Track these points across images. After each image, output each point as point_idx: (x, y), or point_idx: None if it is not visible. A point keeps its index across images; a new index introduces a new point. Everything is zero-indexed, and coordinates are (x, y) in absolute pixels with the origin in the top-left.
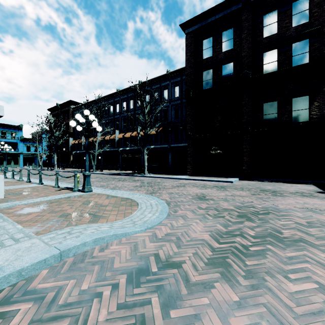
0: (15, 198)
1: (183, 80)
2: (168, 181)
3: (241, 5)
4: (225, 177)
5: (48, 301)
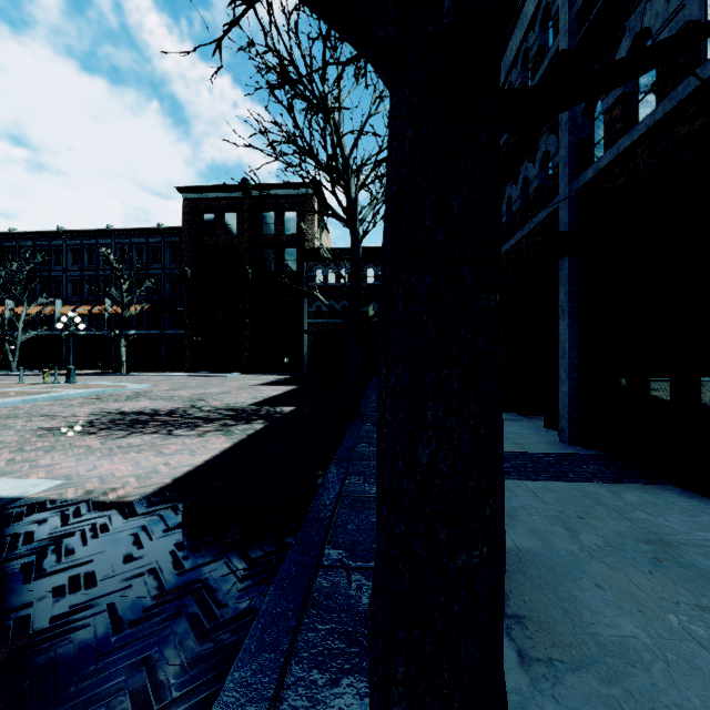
0: (8, 388)
1: None
2: (157, 378)
3: (243, 196)
4: (228, 373)
5: (111, 394)
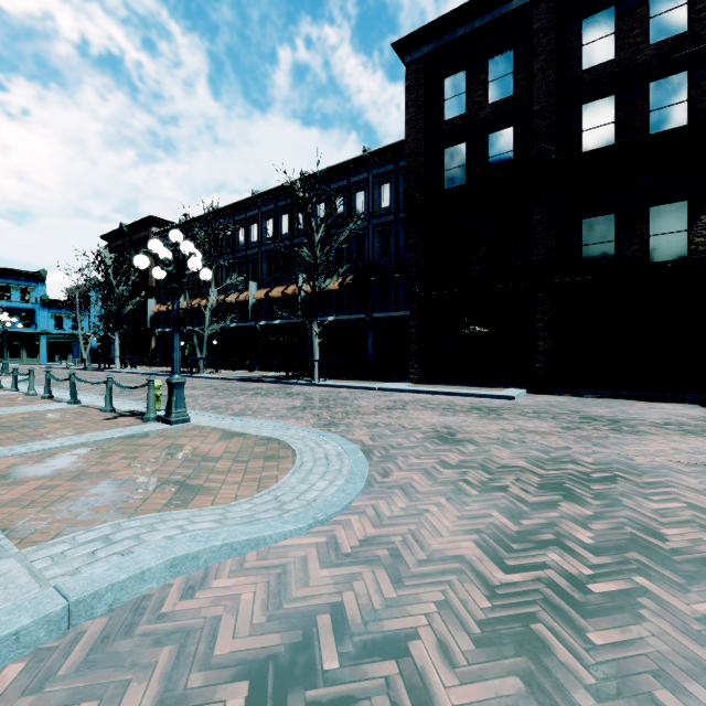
0: (4, 439)
1: (400, 170)
2: (367, 395)
3: None
4: (495, 386)
5: None
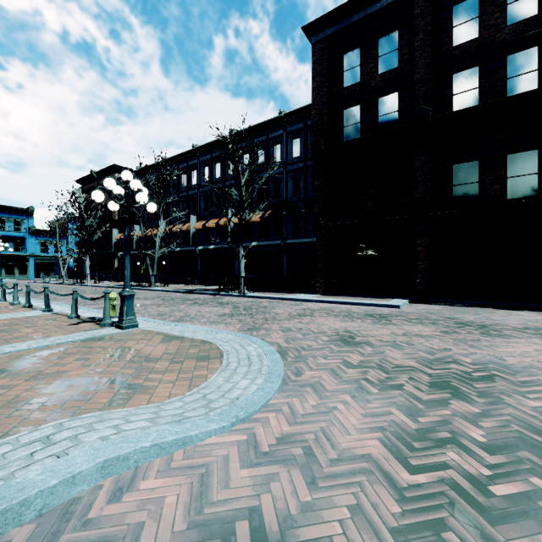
0: None
1: (308, 127)
2: (282, 304)
3: None
4: (383, 297)
5: None
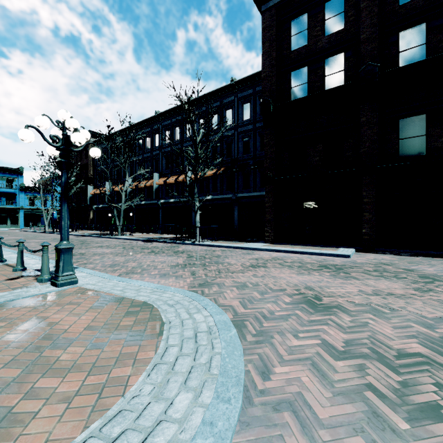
0: None
1: (257, 93)
2: (235, 253)
3: None
4: (330, 246)
5: None
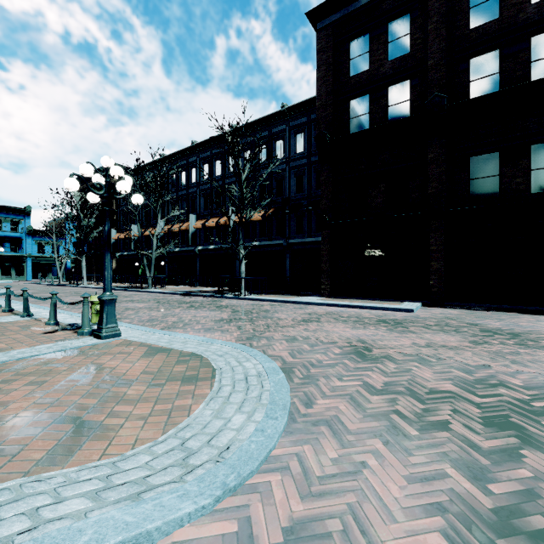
0: None
1: (312, 121)
2: (286, 307)
3: None
4: (393, 300)
5: None
